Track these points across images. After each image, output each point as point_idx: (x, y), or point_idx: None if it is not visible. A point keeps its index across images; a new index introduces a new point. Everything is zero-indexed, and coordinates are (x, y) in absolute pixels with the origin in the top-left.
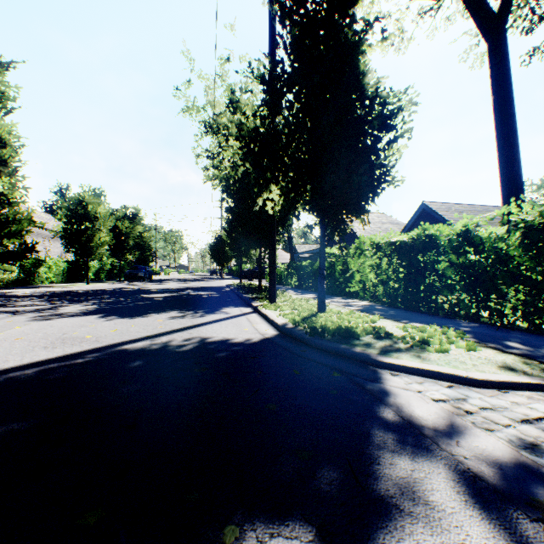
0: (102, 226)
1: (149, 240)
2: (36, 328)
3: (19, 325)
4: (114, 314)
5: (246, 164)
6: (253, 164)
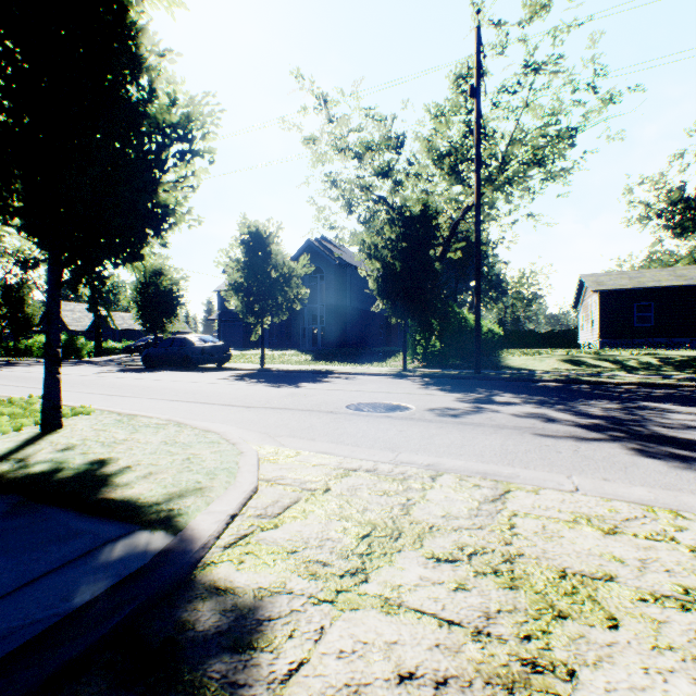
0: None
1: None
2: None
3: None
4: None
5: None
6: None
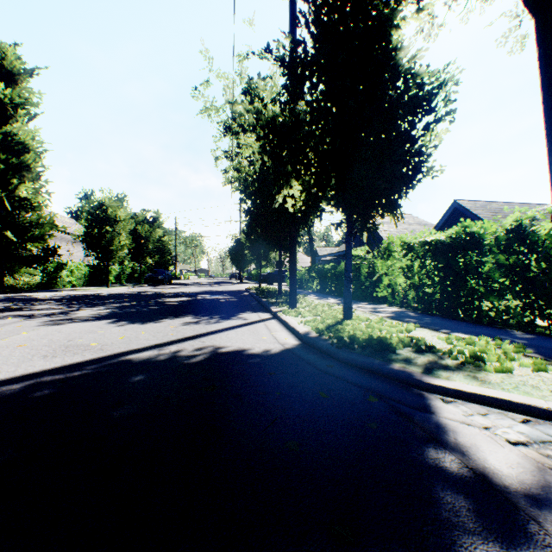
0: (122, 230)
1: (168, 243)
2: (43, 334)
3: (27, 331)
4: (126, 319)
5: (265, 157)
6: (272, 156)
